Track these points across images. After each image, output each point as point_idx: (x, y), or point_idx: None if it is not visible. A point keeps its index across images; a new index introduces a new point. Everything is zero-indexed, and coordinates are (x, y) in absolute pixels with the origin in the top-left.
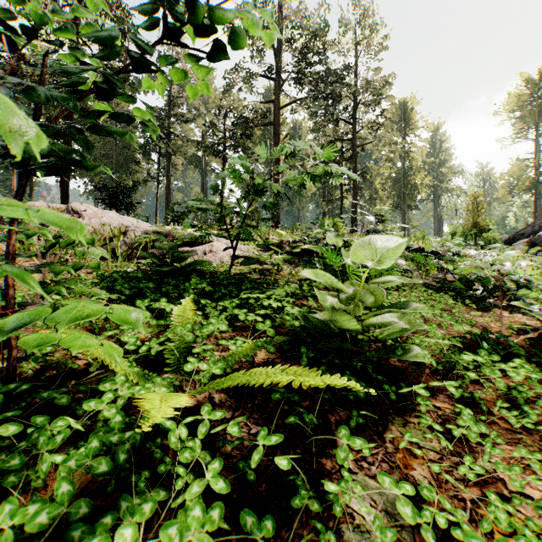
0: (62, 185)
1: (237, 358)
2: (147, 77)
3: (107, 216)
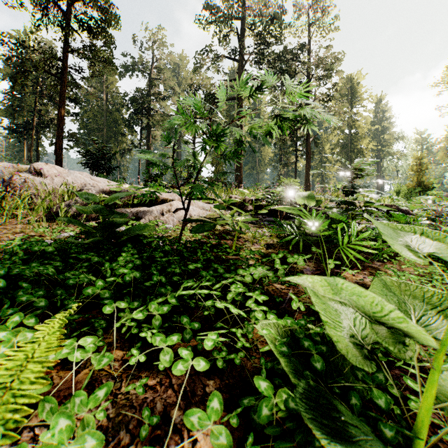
0: (56, 153)
1: None
2: None
3: (73, 176)
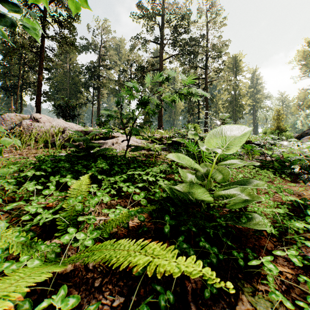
0: (36, 105)
1: (114, 225)
2: (44, 3)
3: (56, 122)
